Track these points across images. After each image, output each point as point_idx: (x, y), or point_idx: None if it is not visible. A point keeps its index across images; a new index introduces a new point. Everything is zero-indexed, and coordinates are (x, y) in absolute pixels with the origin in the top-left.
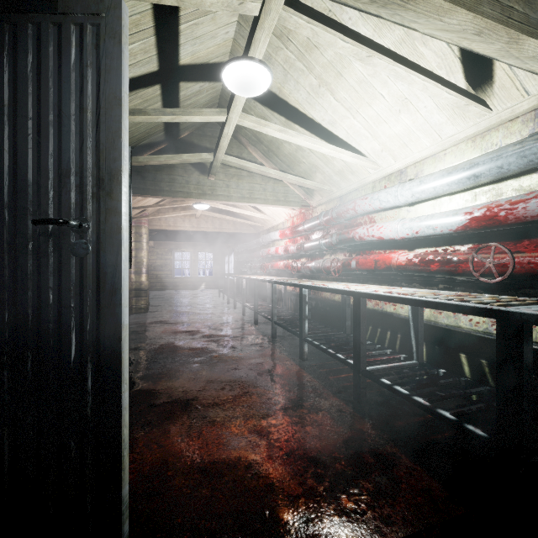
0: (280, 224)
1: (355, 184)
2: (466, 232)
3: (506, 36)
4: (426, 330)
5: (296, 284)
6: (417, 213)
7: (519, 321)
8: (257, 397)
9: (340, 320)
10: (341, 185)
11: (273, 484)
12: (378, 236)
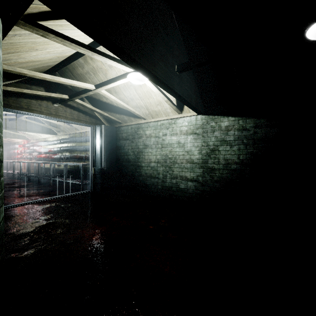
0: (20, 141)
1: (38, 138)
2: (50, 152)
3: (39, 133)
4: (48, 169)
5: (19, 161)
6: (47, 147)
7: (39, 163)
8: (5, 183)
9: (36, 171)
10: (35, 137)
11: (6, 185)
12: (40, 151)
